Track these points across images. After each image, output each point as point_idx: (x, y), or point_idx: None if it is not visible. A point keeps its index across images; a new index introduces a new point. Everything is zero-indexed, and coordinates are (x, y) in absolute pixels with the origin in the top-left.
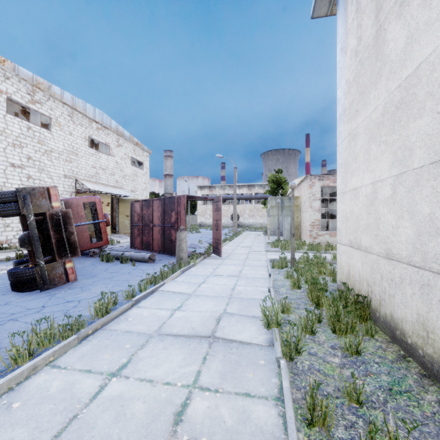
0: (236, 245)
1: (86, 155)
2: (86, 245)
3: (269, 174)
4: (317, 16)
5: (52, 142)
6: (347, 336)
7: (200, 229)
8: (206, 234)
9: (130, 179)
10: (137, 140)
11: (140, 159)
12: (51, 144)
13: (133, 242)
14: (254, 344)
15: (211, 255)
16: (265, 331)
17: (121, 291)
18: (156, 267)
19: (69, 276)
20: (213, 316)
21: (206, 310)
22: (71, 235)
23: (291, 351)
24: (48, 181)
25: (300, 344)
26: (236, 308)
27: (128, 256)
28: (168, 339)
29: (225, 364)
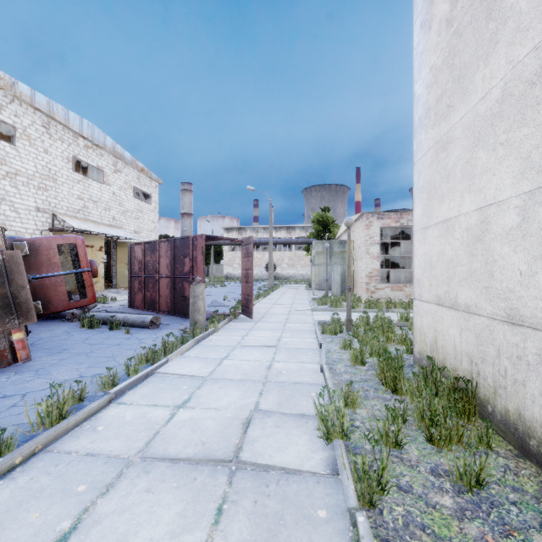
0: (273, 302)
1: (70, 182)
2: (63, 304)
3: (314, 213)
4: None
5: (18, 161)
6: (451, 448)
7: (226, 282)
8: (234, 288)
9: (132, 216)
10: (142, 165)
11: (147, 190)
12: (17, 163)
13: (132, 299)
14: (305, 473)
15: (239, 316)
16: (321, 442)
17: (98, 375)
18: (160, 335)
19: (18, 353)
20: (238, 418)
21: (228, 405)
22: (20, 290)
23: (372, 491)
24: (11, 215)
25: (386, 474)
26: (275, 400)
27: (121, 320)
28: (159, 468)
29: (256, 522)
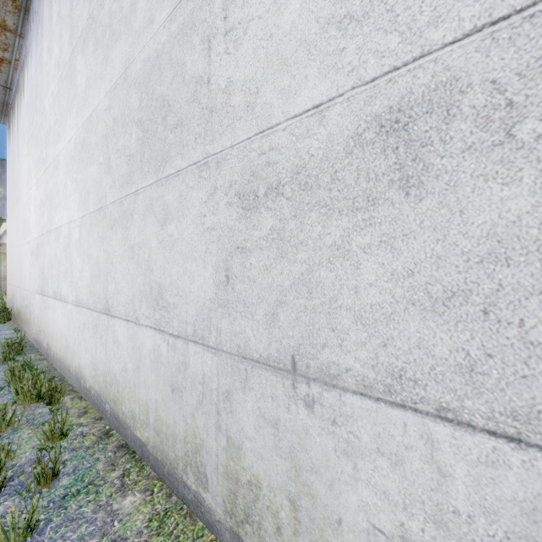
0: None
1: None
2: None
3: None
4: None
5: None
6: None
7: None
8: None
9: None
10: None
11: None
12: None
13: None
14: None
15: None
16: None
17: None
18: None
19: None
20: None
21: None
22: None
23: None
24: None
25: None
26: None
27: None
28: None
29: None
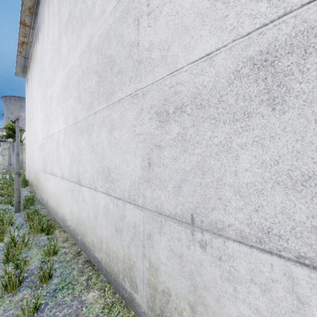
0: None
1: None
2: None
3: (6, 123)
4: (18, 76)
5: None
6: None
7: None
8: None
9: None
10: None
11: None
12: None
13: None
14: None
15: None
16: None
17: None
18: None
19: None
20: None
21: None
22: None
23: None
24: None
25: None
26: None
27: None
28: None
29: None
